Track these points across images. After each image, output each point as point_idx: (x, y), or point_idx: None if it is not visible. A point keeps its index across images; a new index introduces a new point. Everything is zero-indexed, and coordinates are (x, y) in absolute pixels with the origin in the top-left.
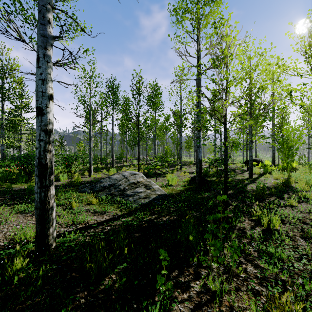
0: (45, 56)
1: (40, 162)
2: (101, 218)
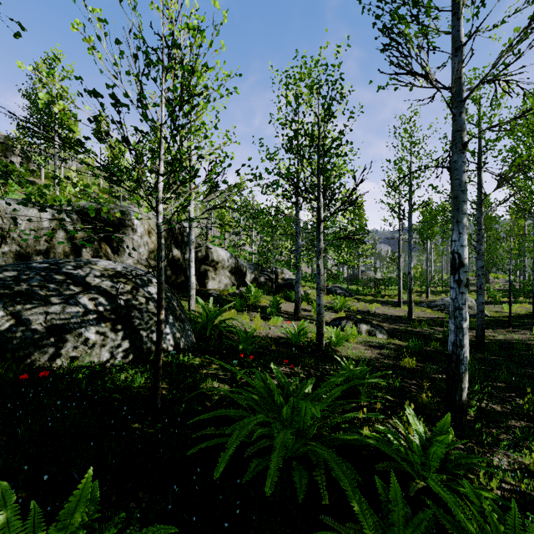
0: (410, 255)
1: (409, 289)
2: (431, 316)
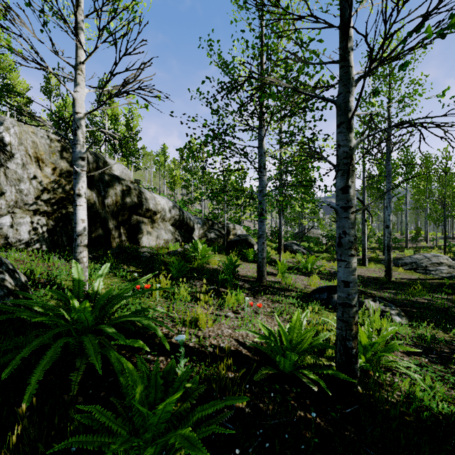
0: (389, 206)
1: (388, 245)
2: (410, 277)
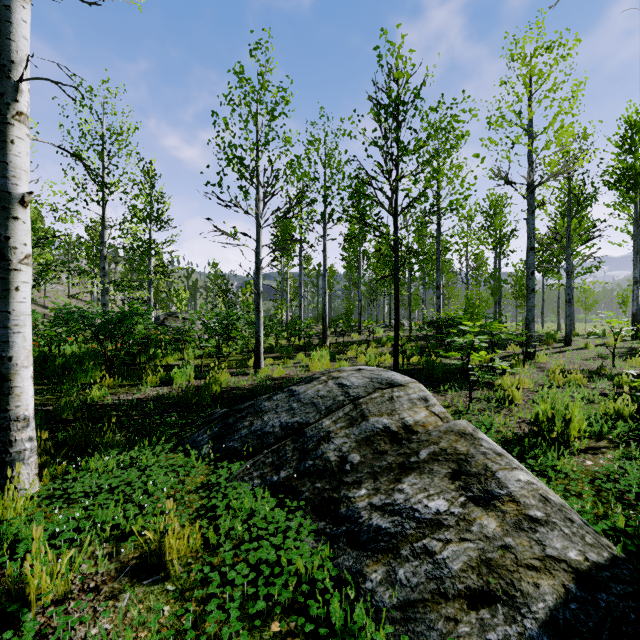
0: None
1: None
2: None
